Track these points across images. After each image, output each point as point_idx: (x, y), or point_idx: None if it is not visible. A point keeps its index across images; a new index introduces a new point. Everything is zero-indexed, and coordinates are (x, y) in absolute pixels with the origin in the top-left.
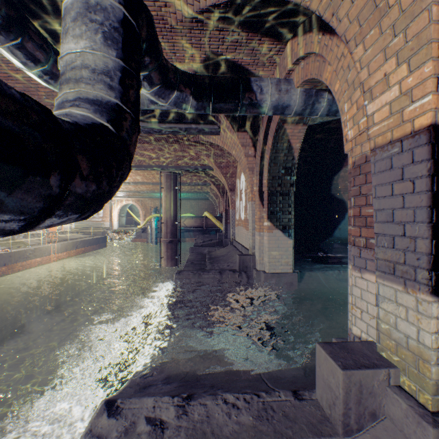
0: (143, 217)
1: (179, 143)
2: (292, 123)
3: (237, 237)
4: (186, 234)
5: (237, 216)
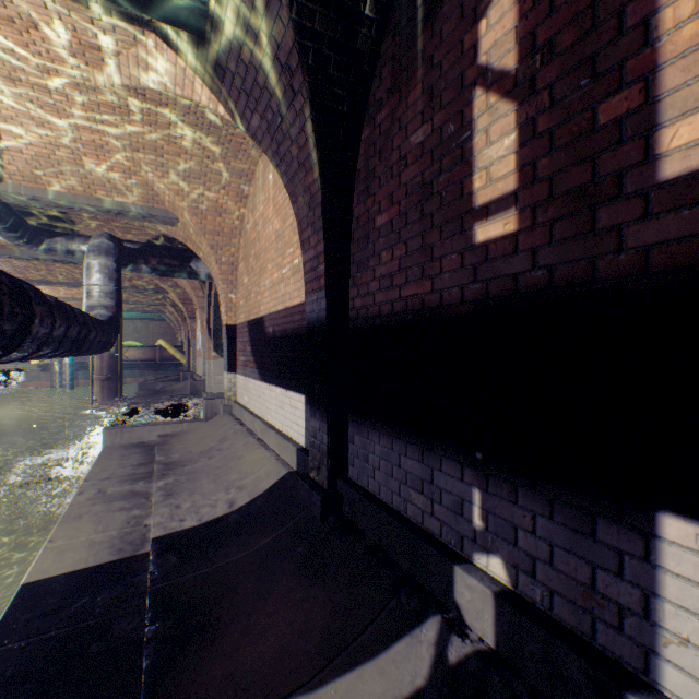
0: None
1: None
2: None
3: (198, 369)
4: (127, 372)
5: (198, 346)
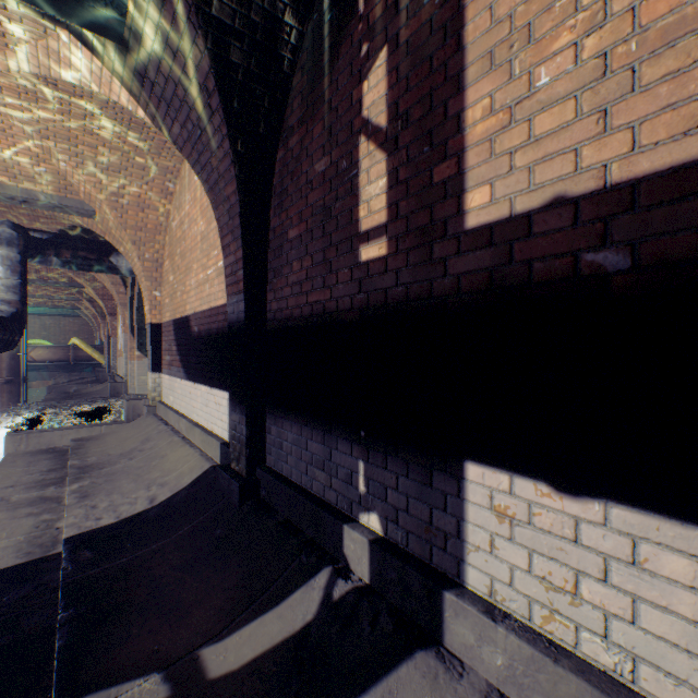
0: None
1: None
2: None
3: (120, 370)
4: (32, 374)
5: (120, 346)
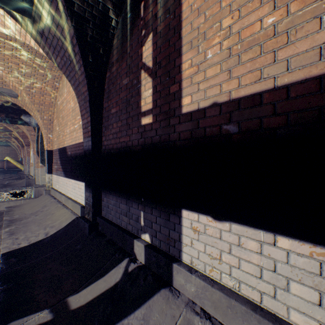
0: None
1: None
2: None
3: (31, 173)
4: None
5: (31, 161)
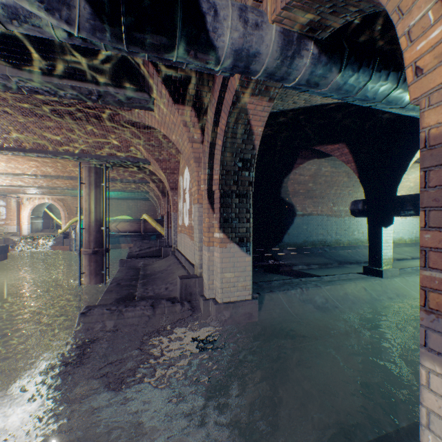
0: (66, 219)
1: (99, 122)
2: (255, 95)
3: (180, 246)
4: (122, 239)
5: (180, 221)
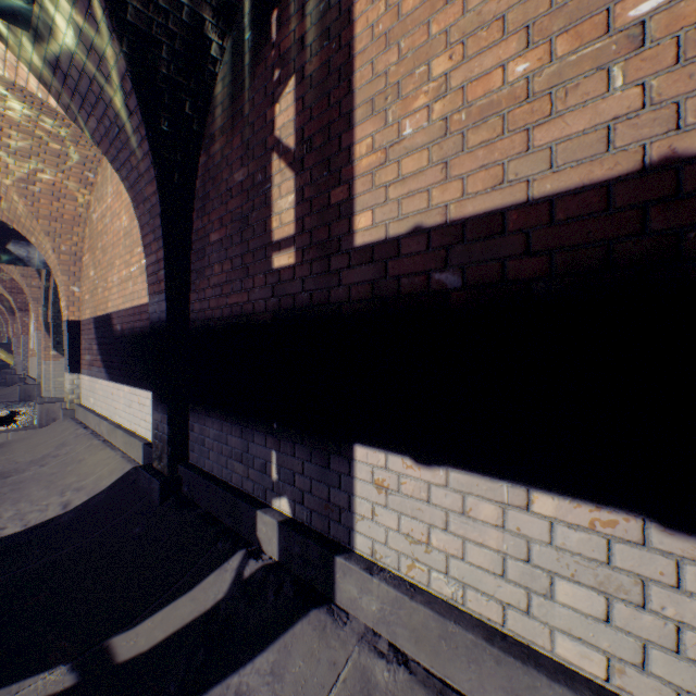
0: None
1: None
2: None
3: (32, 371)
4: None
5: (32, 344)
